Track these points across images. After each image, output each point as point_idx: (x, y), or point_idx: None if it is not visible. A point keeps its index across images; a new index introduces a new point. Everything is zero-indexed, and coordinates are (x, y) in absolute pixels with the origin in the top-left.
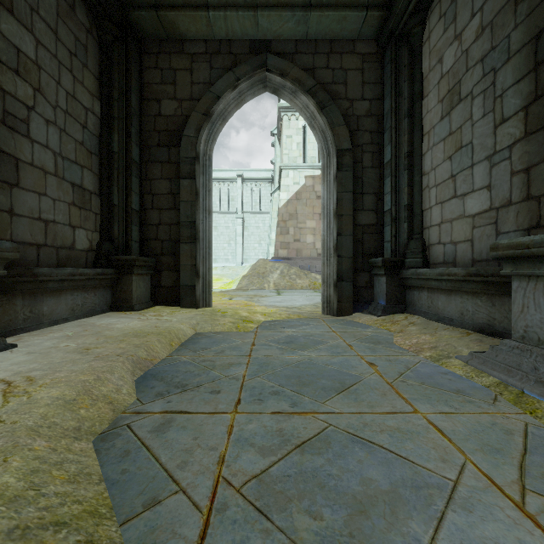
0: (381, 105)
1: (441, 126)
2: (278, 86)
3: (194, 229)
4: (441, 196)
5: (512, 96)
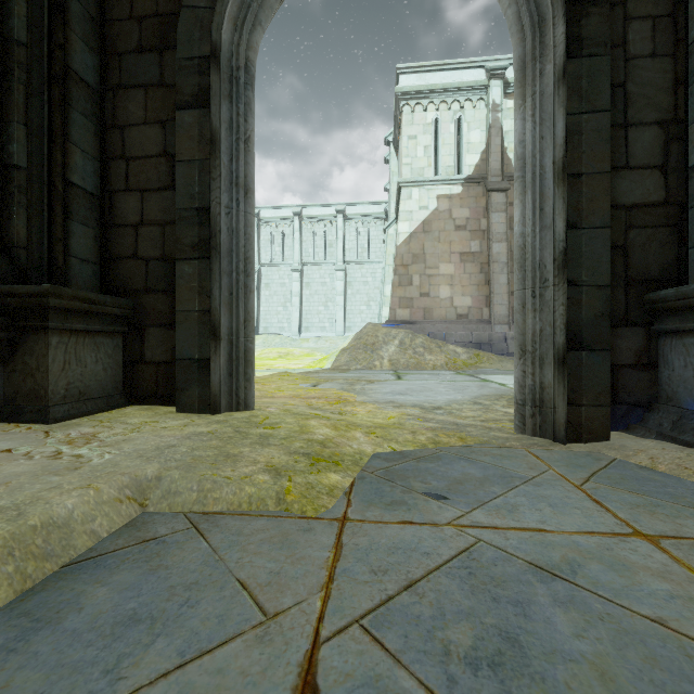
0: None
1: None
2: None
3: (206, 227)
4: None
5: None
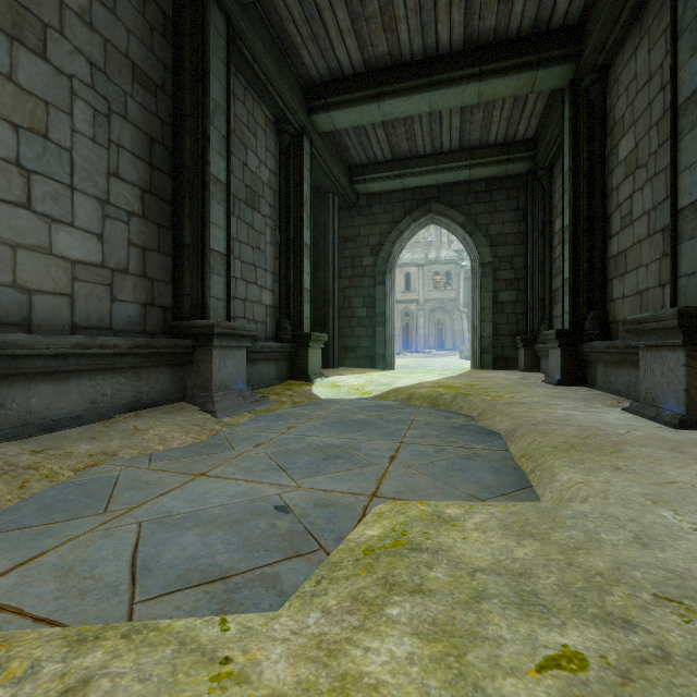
0: None
1: None
2: None
3: None
4: None
5: (129, 161)
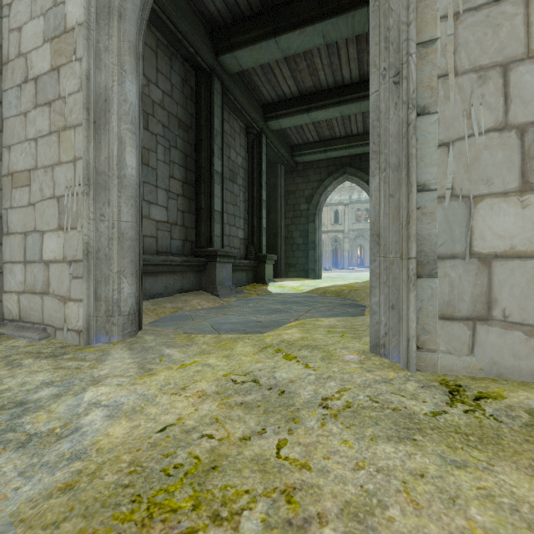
0: None
1: None
2: None
3: None
4: None
5: (177, 169)
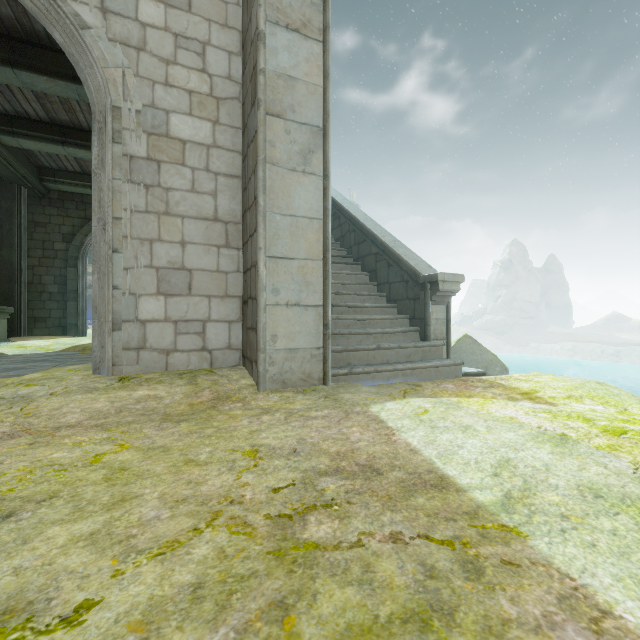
0: None
1: None
2: None
3: None
4: None
5: None
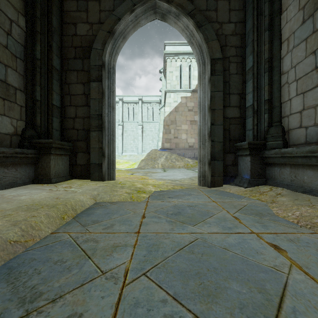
0: (243, 27)
1: (303, 28)
2: (165, 11)
3: (100, 120)
4: (303, 87)
5: None
